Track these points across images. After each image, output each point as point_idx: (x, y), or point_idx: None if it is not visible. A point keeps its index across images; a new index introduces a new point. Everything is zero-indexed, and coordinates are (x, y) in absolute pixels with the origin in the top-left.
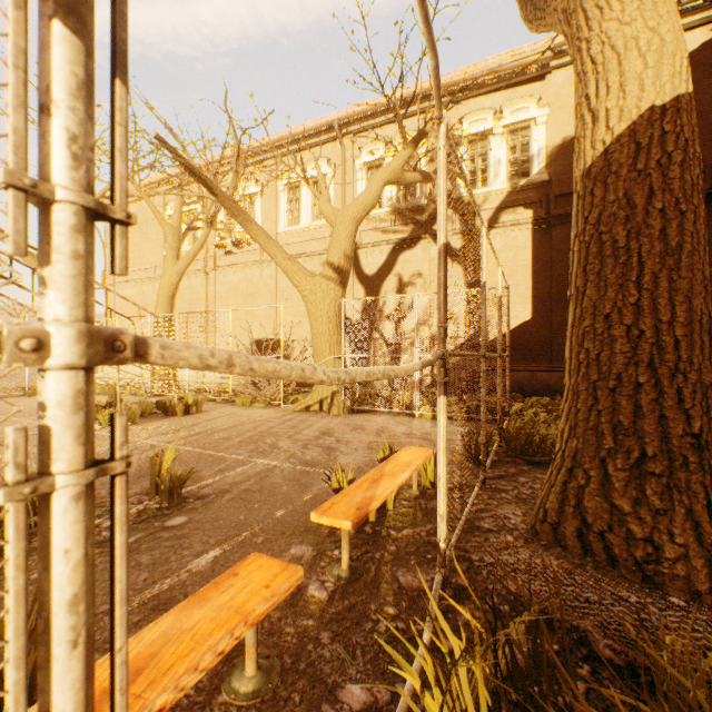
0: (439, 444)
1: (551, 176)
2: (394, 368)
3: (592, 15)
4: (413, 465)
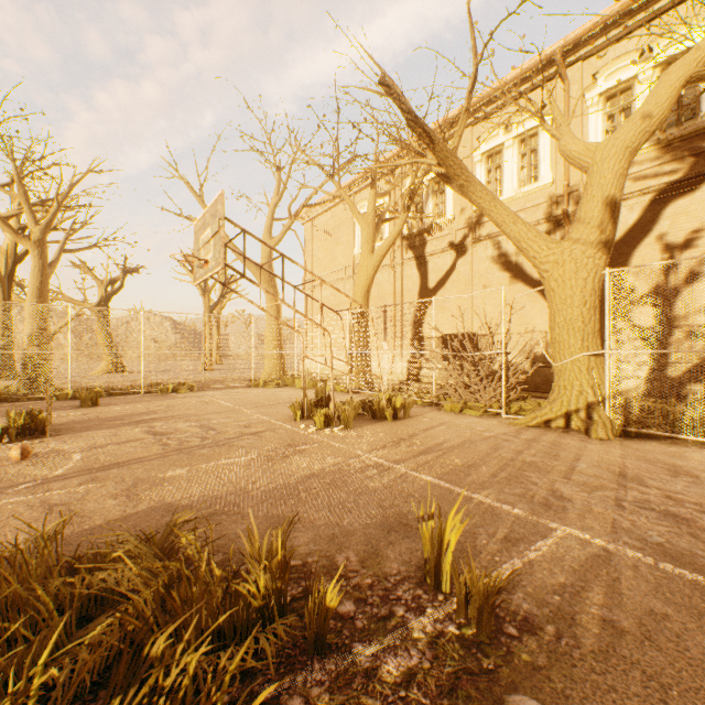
0: None
1: None
2: None
3: None
4: None
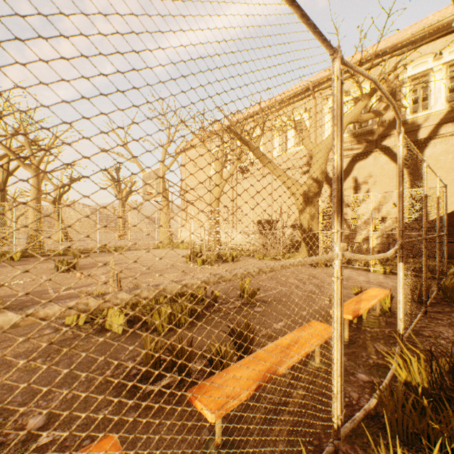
0: (399, 285)
1: None
2: (385, 254)
3: None
4: (378, 297)
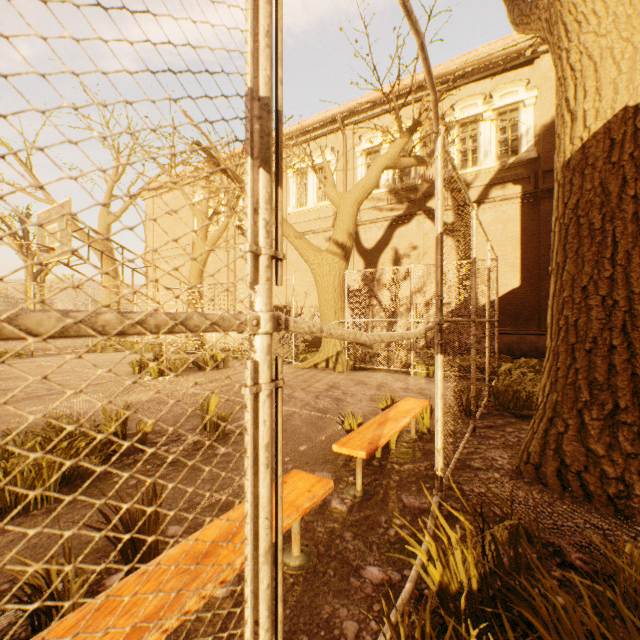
0: (437, 393)
1: (539, 153)
2: (407, 333)
3: (571, 28)
4: (412, 412)
